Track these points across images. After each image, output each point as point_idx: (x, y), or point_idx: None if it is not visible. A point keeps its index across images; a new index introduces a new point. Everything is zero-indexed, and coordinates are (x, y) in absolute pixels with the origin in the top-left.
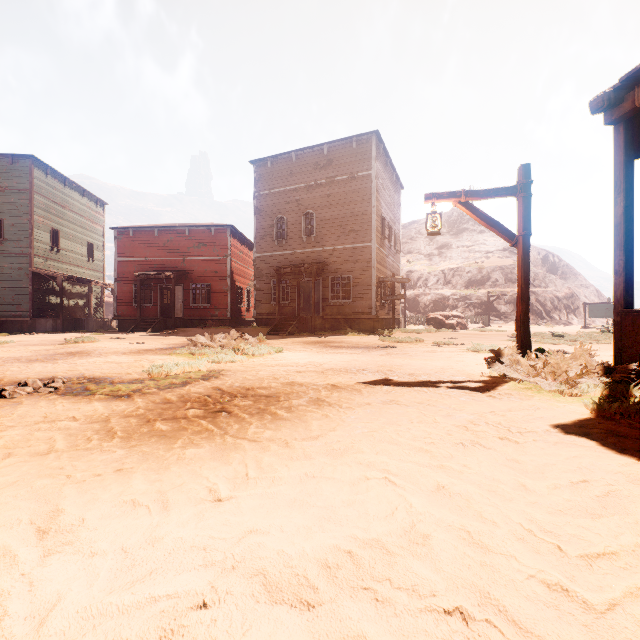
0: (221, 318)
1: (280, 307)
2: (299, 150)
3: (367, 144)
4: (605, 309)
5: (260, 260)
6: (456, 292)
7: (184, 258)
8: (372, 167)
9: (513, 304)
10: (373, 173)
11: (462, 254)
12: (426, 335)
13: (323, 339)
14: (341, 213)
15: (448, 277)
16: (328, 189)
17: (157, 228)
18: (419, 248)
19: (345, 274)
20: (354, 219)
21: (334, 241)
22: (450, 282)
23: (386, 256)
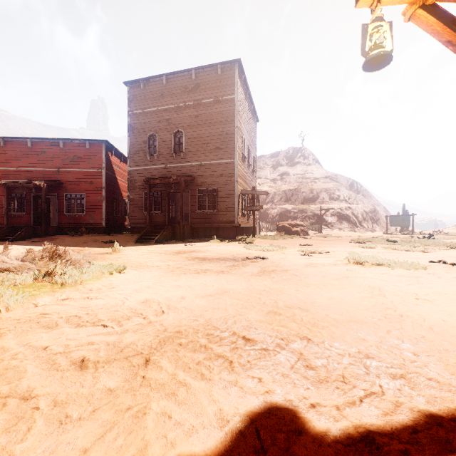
0: (96, 226)
1: (152, 216)
2: (169, 74)
3: (230, 71)
4: (401, 220)
5: (133, 173)
6: (295, 207)
7: (58, 169)
8: (235, 92)
9: (336, 216)
10: (236, 97)
11: (297, 179)
12: (283, 241)
13: (188, 247)
14: (207, 132)
15: (288, 196)
16: (196, 110)
17: (30, 139)
18: (266, 175)
19: (211, 187)
20: (219, 138)
21: (201, 157)
22: (290, 199)
23: (246, 173)
